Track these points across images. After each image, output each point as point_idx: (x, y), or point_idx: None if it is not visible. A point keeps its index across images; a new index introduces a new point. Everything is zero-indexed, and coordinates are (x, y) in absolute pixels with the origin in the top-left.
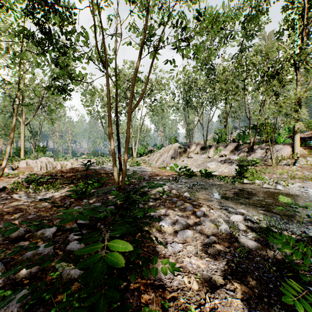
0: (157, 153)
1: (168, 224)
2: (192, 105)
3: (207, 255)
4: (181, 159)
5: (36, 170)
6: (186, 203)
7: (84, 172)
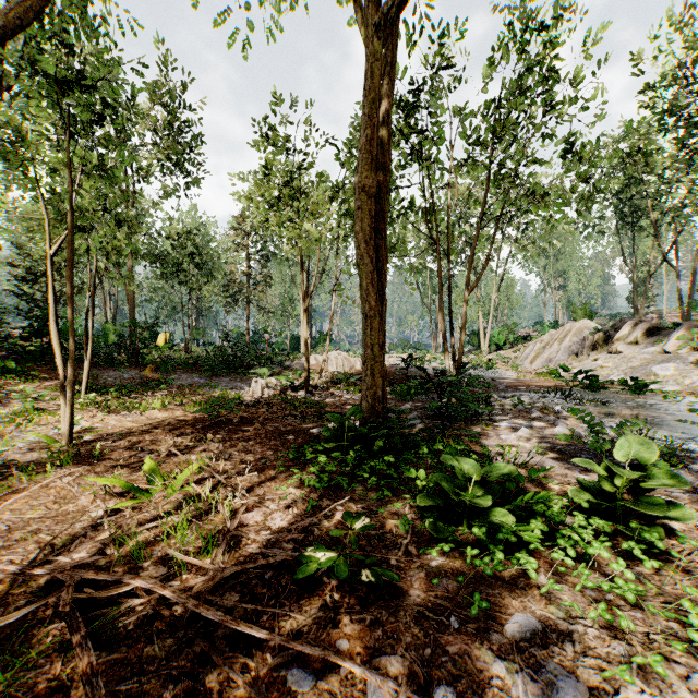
0: (536, 343)
1: (508, 426)
2: (645, 215)
3: (539, 444)
4: (591, 355)
5: (331, 369)
6: (550, 416)
7: (395, 375)
